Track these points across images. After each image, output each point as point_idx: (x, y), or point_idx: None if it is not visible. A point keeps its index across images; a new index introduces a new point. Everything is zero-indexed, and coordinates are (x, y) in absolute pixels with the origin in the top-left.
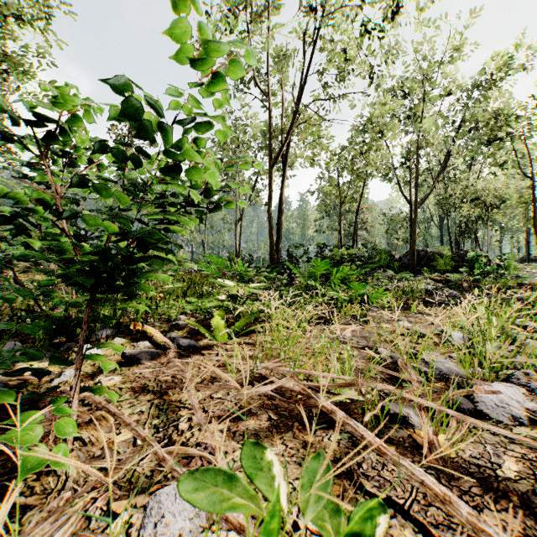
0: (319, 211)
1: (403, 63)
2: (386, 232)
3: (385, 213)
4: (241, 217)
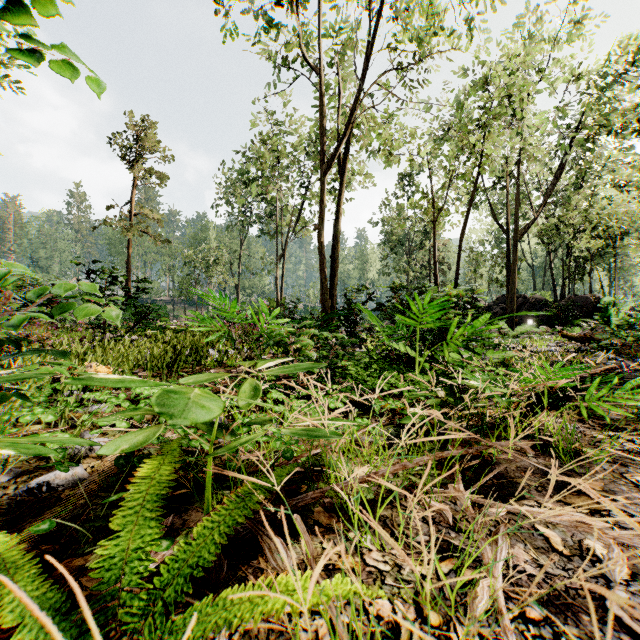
0: (383, 248)
1: (499, 44)
2: (474, 272)
3: (472, 247)
4: (283, 254)
